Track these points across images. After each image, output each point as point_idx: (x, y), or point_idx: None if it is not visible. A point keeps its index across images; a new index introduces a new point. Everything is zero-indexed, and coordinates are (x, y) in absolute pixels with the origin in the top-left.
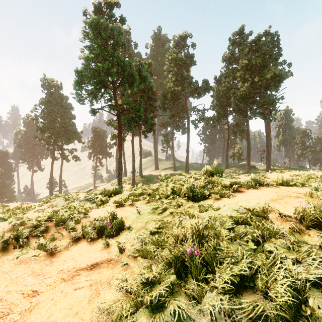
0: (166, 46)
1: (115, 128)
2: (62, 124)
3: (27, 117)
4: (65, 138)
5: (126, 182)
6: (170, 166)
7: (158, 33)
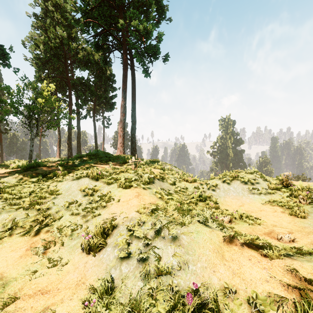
0: None
1: None
2: None
3: None
4: None
5: None
6: None
7: None
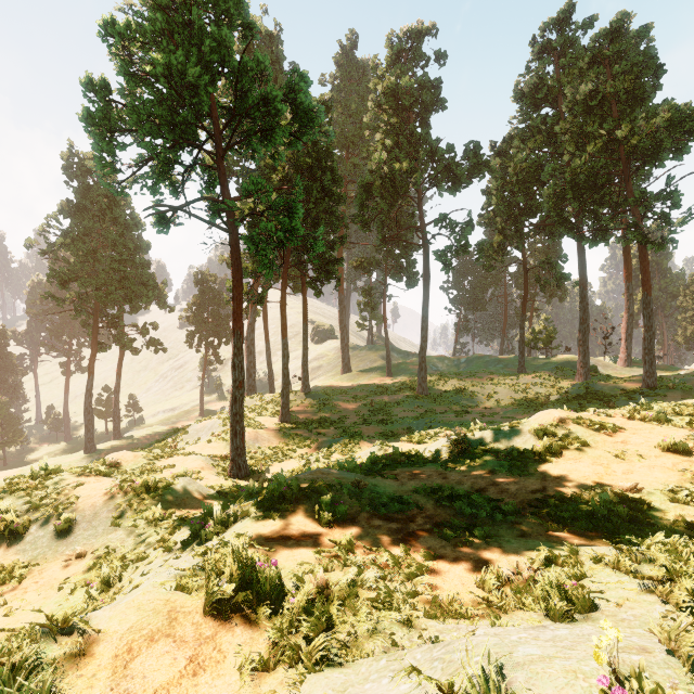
0: (370, 62)
1: None
2: (113, 263)
3: (28, 247)
4: (121, 298)
5: (267, 410)
6: (378, 364)
7: (349, 48)
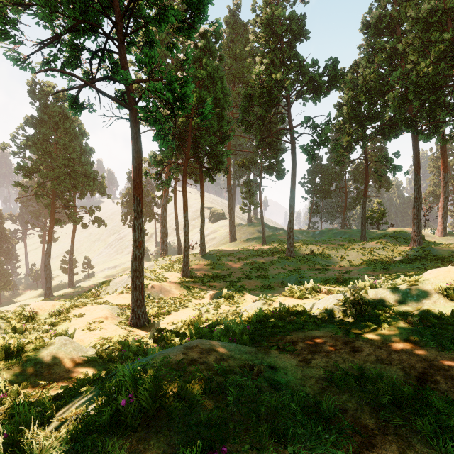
0: (251, 5)
1: (151, 160)
2: (64, 160)
3: (3, 149)
4: (69, 186)
5: (173, 268)
6: (255, 236)
7: (235, 10)
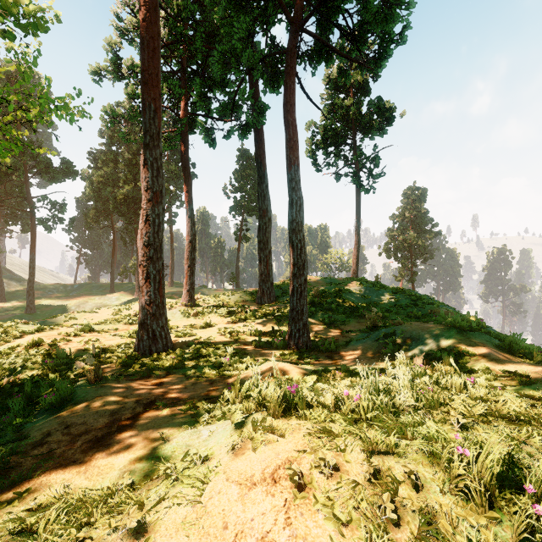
0: None
1: None
2: None
3: None
4: None
5: None
6: None
7: None
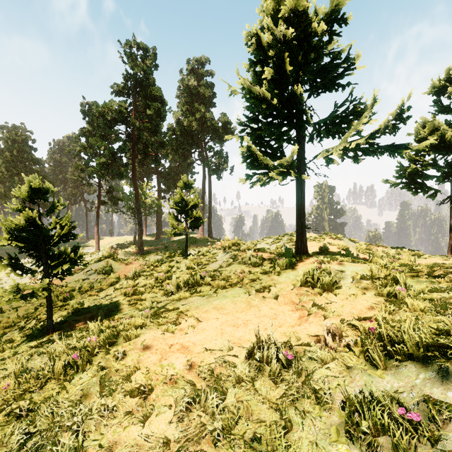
0: (1, 125)
1: None
2: None
3: None
4: None
5: None
6: None
7: None
